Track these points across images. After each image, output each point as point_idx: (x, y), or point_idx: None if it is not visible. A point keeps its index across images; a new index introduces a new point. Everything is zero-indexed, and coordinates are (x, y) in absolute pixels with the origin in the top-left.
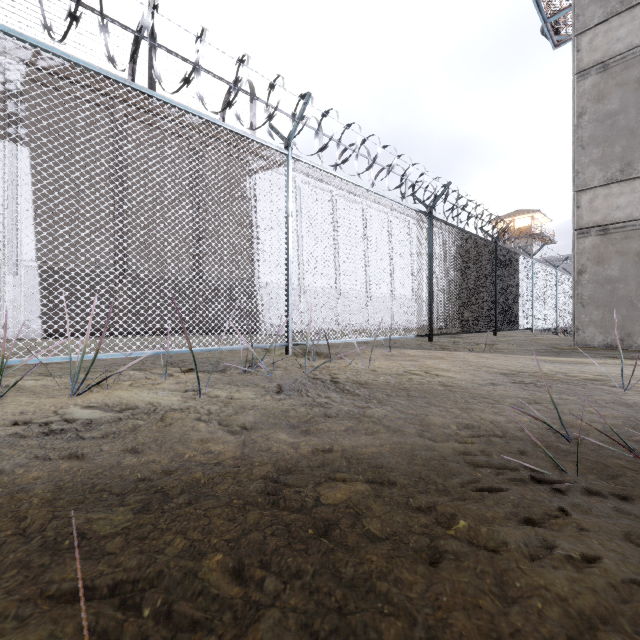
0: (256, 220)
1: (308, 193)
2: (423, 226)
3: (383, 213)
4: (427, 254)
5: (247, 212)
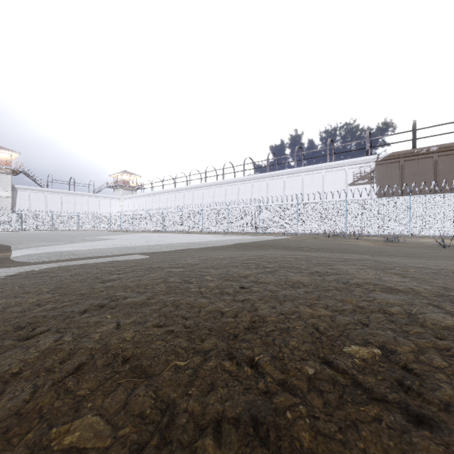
0: None
1: None
2: None
3: None
4: None
5: None
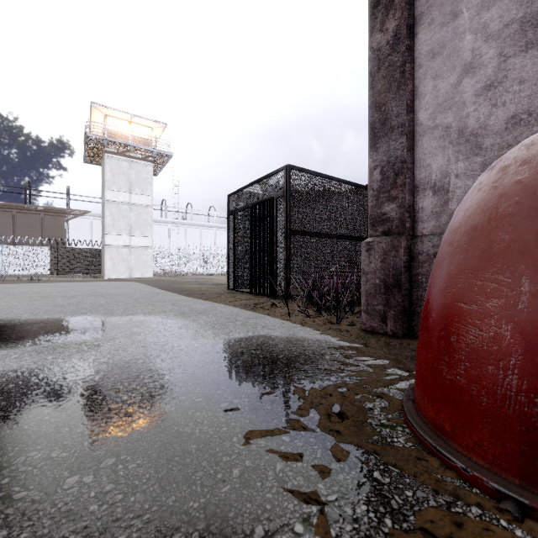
0: (69, 236)
1: (97, 223)
2: (181, 226)
3: (35, 250)
4: (56, 256)
5: (65, 234)
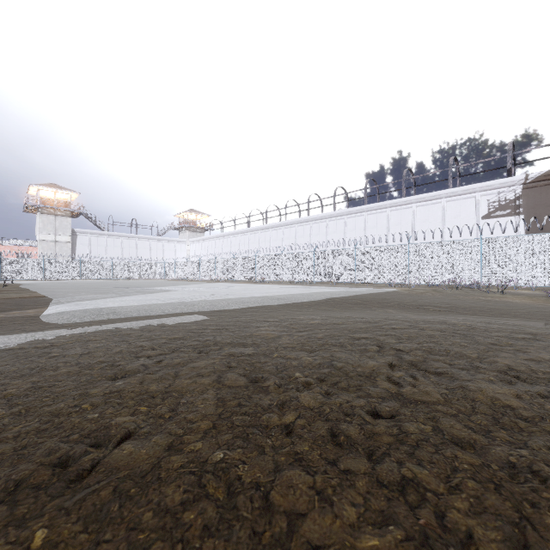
0: None
1: None
2: None
3: None
4: None
5: None
